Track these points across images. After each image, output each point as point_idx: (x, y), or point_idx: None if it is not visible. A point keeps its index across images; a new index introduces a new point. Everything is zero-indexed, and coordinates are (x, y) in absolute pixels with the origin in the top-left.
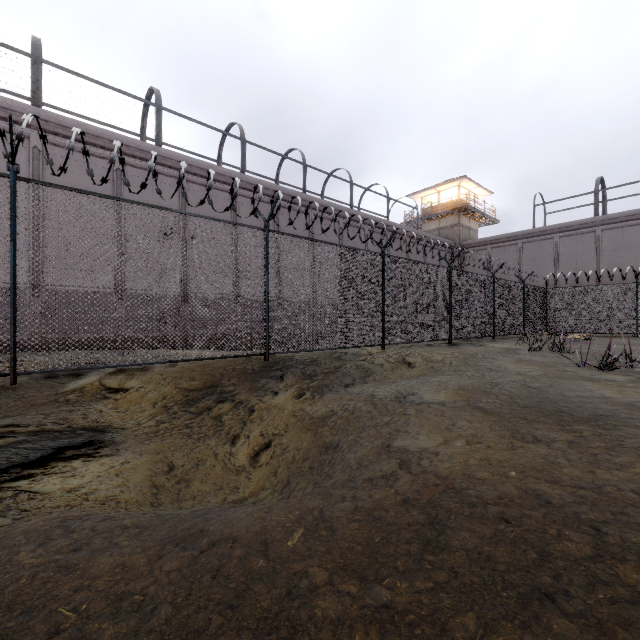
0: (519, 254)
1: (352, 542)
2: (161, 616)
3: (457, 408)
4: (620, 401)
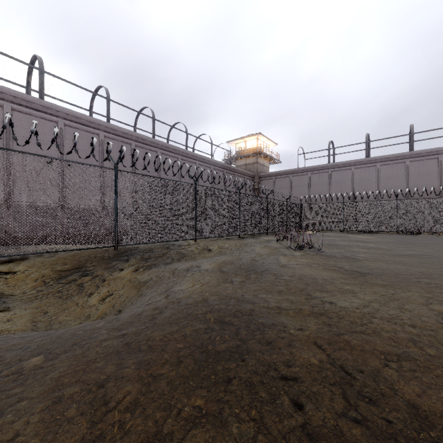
0: (290, 183)
1: (125, 323)
2: (32, 349)
3: (212, 271)
4: (283, 264)
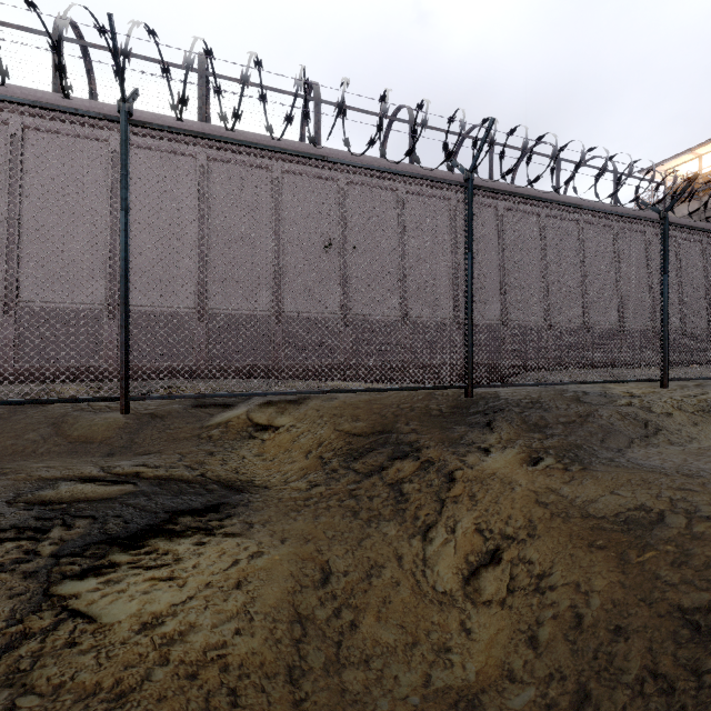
0: None
1: None
2: None
3: None
4: None
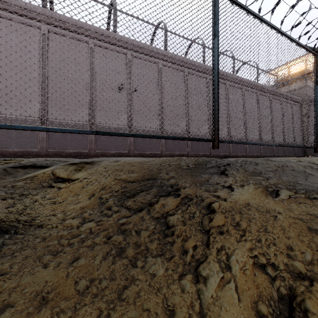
0: None
1: None
2: None
3: None
4: None
